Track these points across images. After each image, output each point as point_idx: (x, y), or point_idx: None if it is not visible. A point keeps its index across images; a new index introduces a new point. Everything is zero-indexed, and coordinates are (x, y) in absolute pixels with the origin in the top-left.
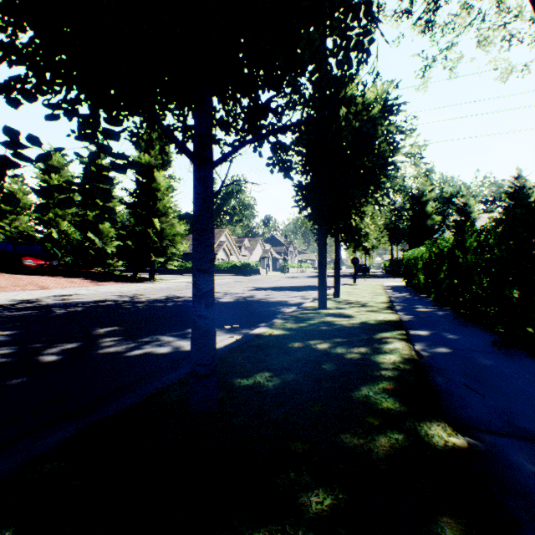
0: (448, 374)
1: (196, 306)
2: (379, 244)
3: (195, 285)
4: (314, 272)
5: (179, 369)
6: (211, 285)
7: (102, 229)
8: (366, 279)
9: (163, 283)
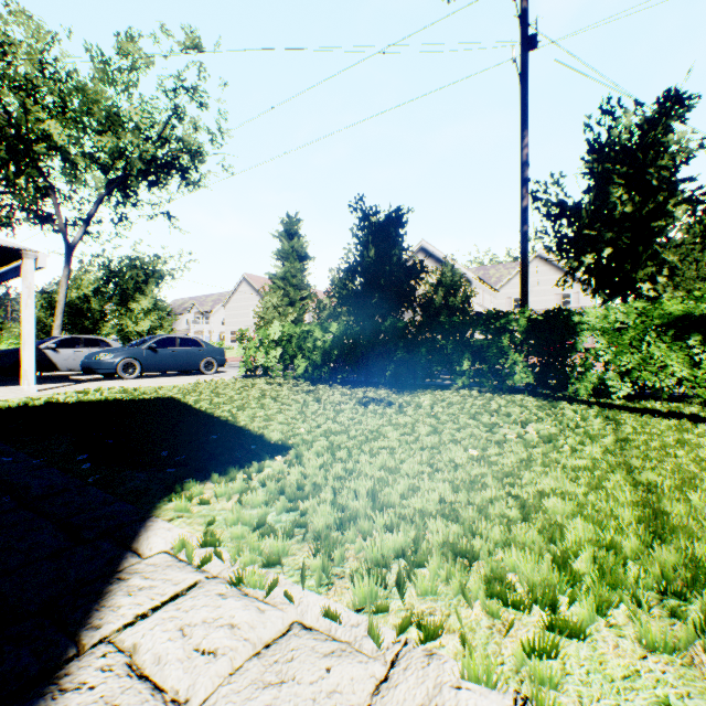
0: None
1: None
2: None
3: None
4: None
5: None
6: None
7: None
8: None
9: None
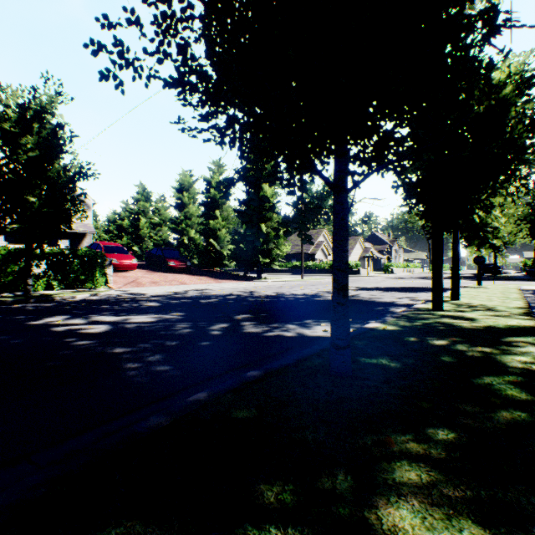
0: None
1: (336, 296)
2: (514, 239)
3: (334, 280)
4: (424, 273)
5: (308, 348)
6: (347, 281)
7: (219, 235)
8: (495, 281)
9: (269, 282)
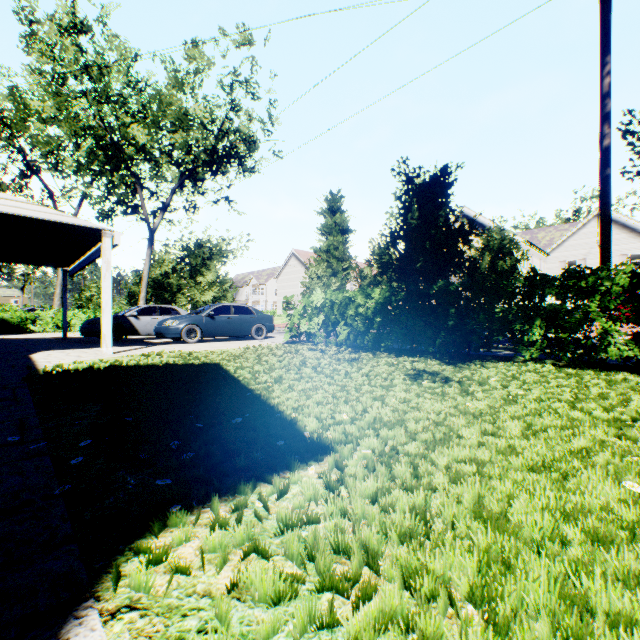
0: None
1: None
2: None
3: None
4: None
5: None
6: None
7: None
8: None
9: None
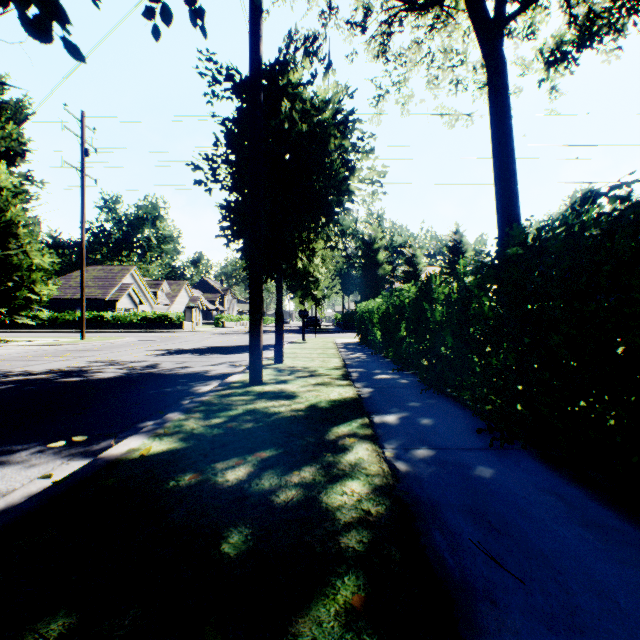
0: (447, 517)
1: None
2: (331, 293)
3: None
4: None
5: None
6: None
7: None
8: (317, 335)
9: (3, 348)
